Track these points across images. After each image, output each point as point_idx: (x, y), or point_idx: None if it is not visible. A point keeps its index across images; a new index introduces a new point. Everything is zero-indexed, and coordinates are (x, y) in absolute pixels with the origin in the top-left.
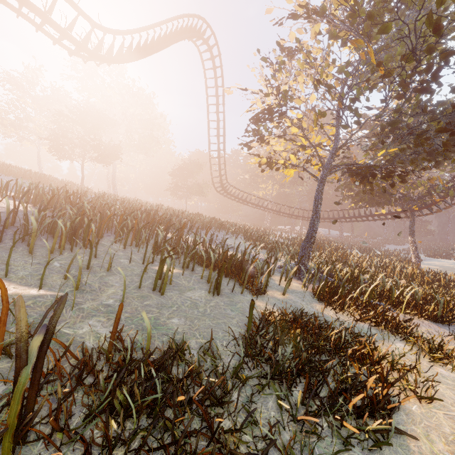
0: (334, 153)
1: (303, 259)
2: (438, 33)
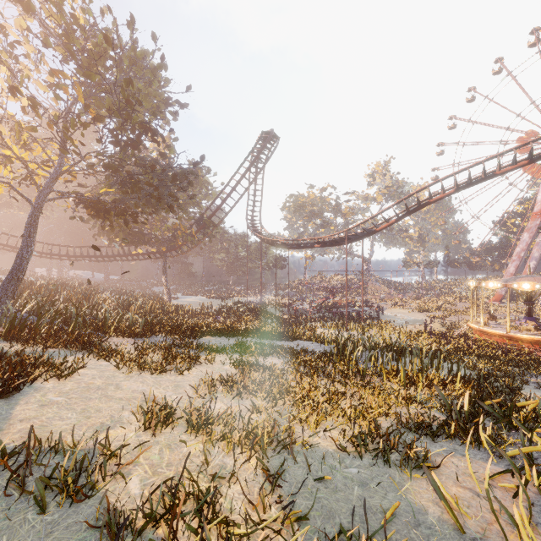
0: (55, 178)
1: (3, 300)
2: (130, 106)
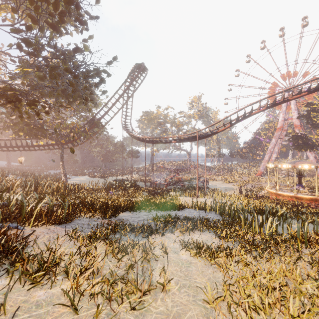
0: None
1: None
2: None
